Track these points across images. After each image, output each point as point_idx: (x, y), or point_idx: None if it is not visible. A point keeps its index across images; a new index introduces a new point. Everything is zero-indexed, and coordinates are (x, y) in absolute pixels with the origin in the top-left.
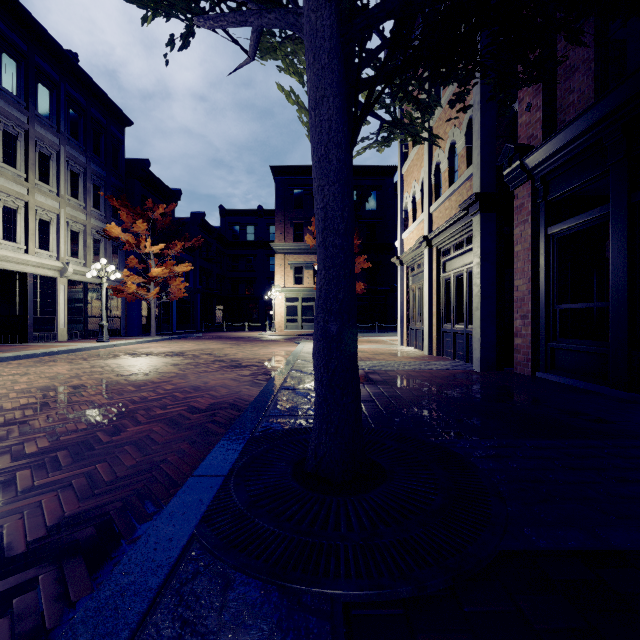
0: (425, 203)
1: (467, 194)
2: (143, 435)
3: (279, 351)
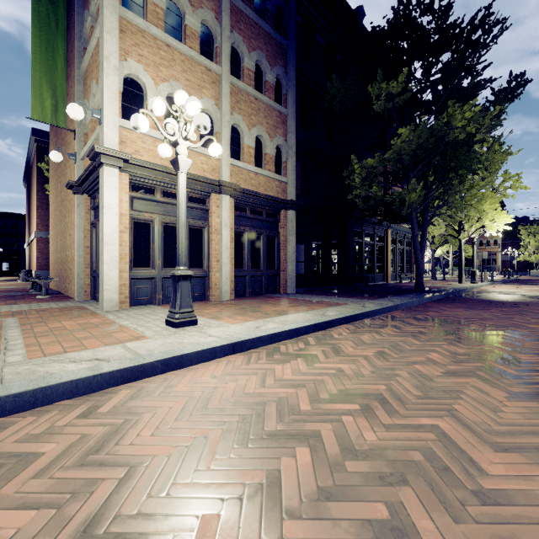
0: (225, 148)
1: (277, 188)
2: (471, 301)
3: (299, 357)
